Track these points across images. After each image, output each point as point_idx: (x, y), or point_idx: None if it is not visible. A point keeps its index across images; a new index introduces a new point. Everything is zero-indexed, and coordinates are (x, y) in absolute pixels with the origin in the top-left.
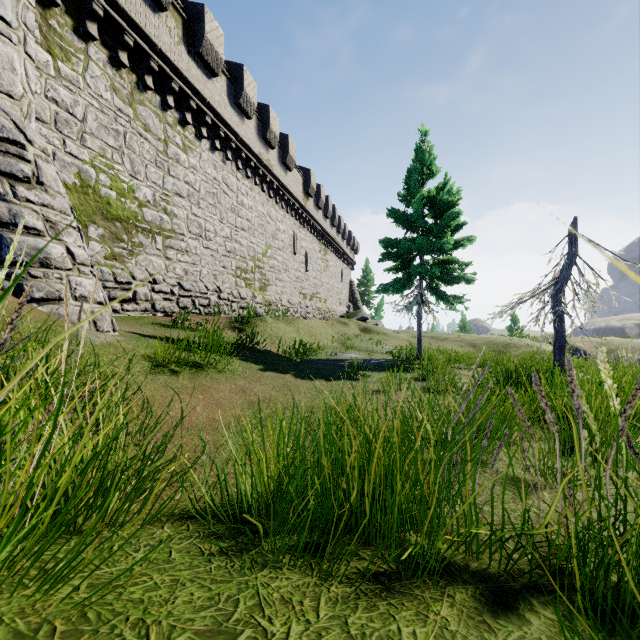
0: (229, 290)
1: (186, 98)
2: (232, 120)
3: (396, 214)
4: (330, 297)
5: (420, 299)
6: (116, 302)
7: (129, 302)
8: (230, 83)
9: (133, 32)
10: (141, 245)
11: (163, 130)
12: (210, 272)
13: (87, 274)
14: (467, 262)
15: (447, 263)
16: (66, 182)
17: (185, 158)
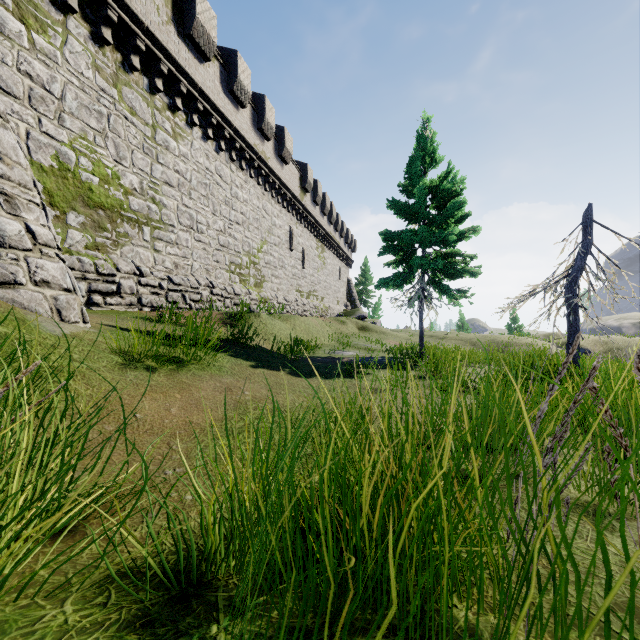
0: (222, 285)
1: (176, 82)
2: (225, 108)
3: (397, 205)
4: (327, 295)
5: (422, 294)
6: (98, 295)
7: (113, 295)
8: (223, 69)
9: (117, 7)
10: (127, 235)
11: (151, 115)
12: (202, 266)
13: (52, 257)
14: (471, 255)
15: (450, 256)
16: (42, 164)
17: (175, 146)
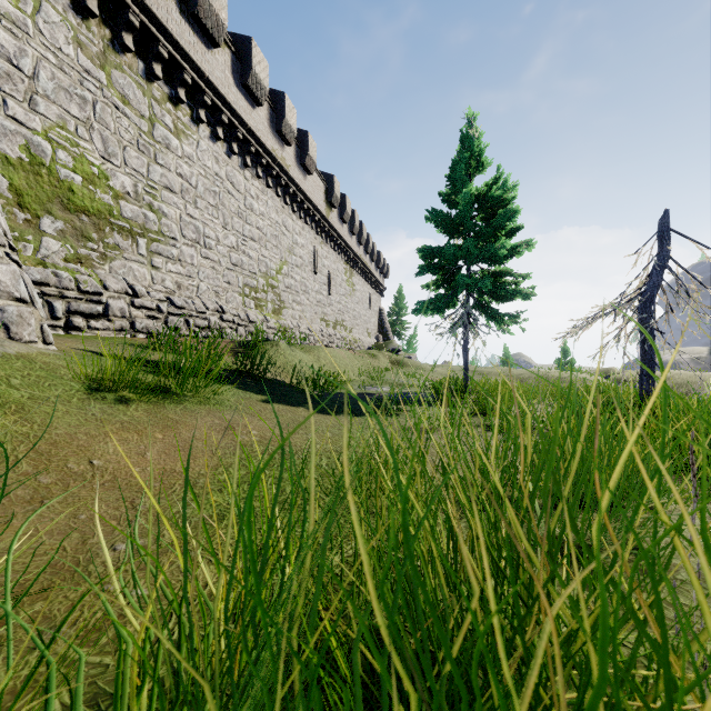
0: (234, 311)
1: (178, 69)
2: (238, 104)
3: (437, 216)
4: (357, 326)
5: (467, 319)
6: (79, 317)
7: (99, 318)
8: (236, 59)
9: None
10: (117, 248)
11: (148, 106)
12: (210, 288)
13: None
14: (524, 274)
15: (499, 275)
16: (7, 155)
17: (178, 144)
